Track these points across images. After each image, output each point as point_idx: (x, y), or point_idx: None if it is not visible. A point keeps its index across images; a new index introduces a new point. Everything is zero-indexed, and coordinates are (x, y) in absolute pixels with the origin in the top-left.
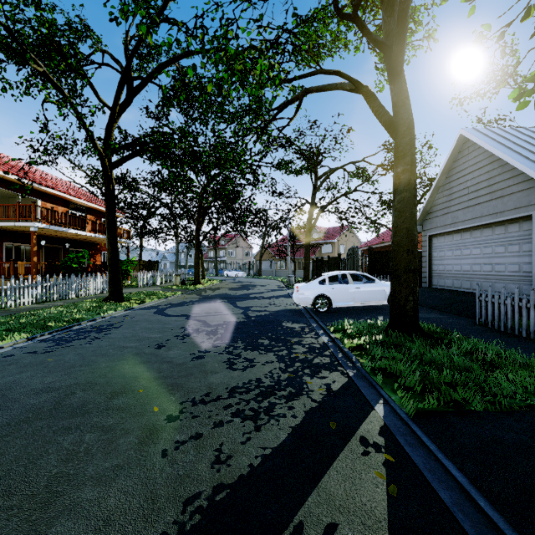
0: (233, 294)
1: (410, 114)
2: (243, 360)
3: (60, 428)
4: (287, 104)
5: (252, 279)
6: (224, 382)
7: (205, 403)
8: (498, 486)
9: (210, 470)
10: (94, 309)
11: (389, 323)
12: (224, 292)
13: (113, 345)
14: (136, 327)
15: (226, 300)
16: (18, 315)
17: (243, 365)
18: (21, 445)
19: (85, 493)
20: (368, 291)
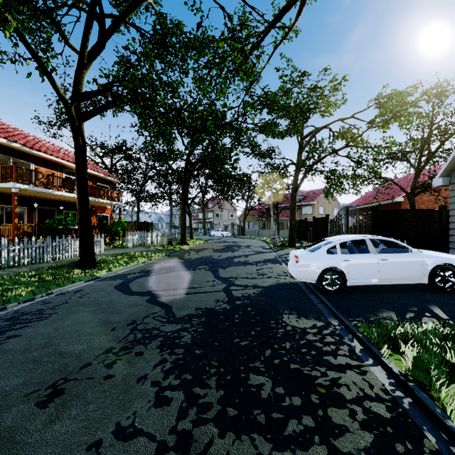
0: (216, 257)
1: None
2: None
3: None
4: (285, 10)
5: (237, 239)
6: None
7: None
8: None
9: None
10: (48, 280)
11: None
12: (207, 254)
13: None
14: (68, 319)
15: (208, 266)
16: None
17: None
18: None
19: None
20: (399, 264)
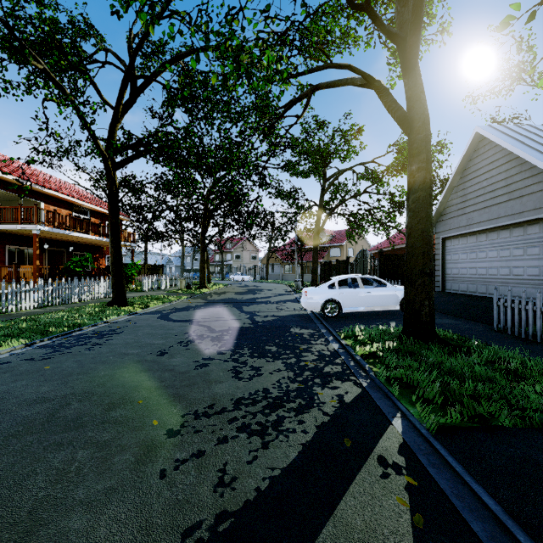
0: (239, 299)
1: (426, 108)
2: (249, 369)
3: (51, 444)
4: (295, 102)
5: (259, 283)
6: (229, 392)
7: (208, 416)
8: (538, 516)
9: (212, 494)
10: (96, 314)
11: (403, 329)
12: (230, 296)
13: (113, 352)
14: (139, 332)
15: (232, 305)
16: (19, 320)
17: (249, 374)
18: (7, 464)
19: (73, 521)
20: (379, 295)
